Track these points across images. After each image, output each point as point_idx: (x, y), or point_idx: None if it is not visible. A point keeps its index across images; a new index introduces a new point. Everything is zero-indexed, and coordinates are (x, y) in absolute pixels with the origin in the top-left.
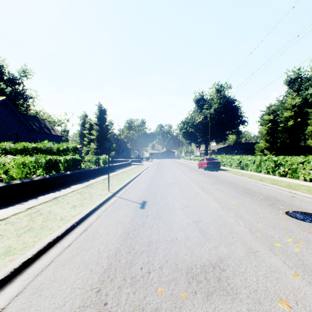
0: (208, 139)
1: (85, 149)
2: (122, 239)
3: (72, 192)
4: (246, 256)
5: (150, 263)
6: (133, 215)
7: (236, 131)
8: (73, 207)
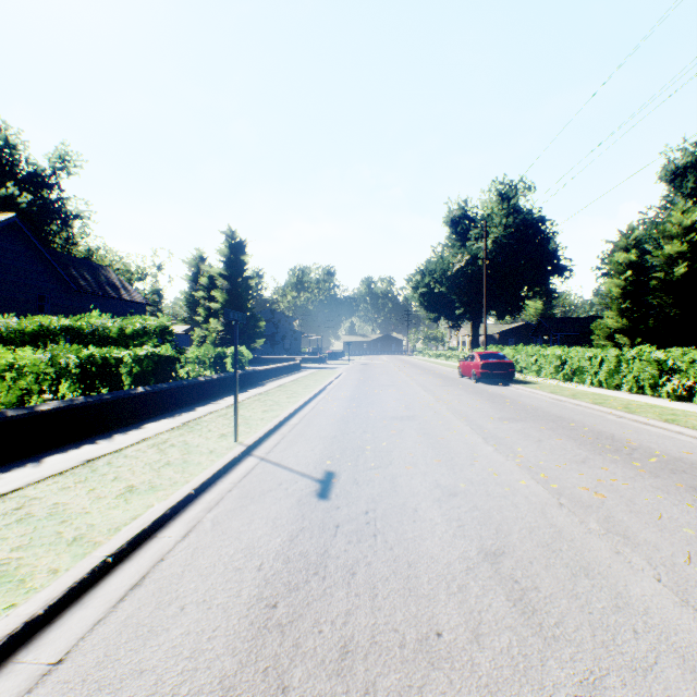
0: (479, 309)
1: (199, 334)
2: (248, 630)
3: (139, 444)
4: None
5: None
6: (296, 524)
7: (544, 292)
8: (125, 495)
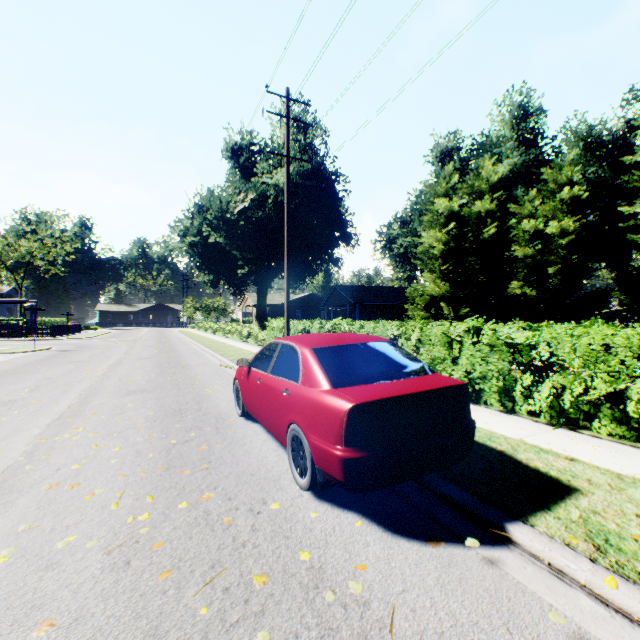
0: (268, 270)
1: None
2: None
3: None
4: None
5: None
6: None
7: (332, 260)
8: None
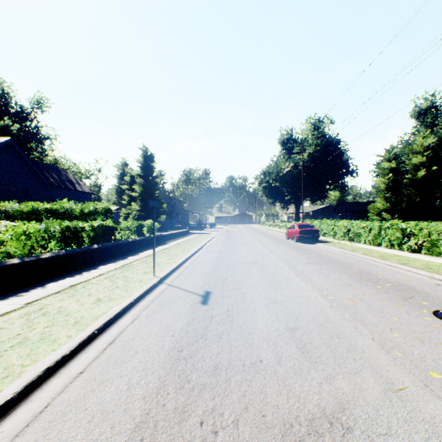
0: (300, 196)
1: (124, 212)
2: (170, 360)
3: (98, 277)
4: (385, 398)
5: (217, 413)
6: (190, 316)
7: (340, 186)
8: (97, 303)
